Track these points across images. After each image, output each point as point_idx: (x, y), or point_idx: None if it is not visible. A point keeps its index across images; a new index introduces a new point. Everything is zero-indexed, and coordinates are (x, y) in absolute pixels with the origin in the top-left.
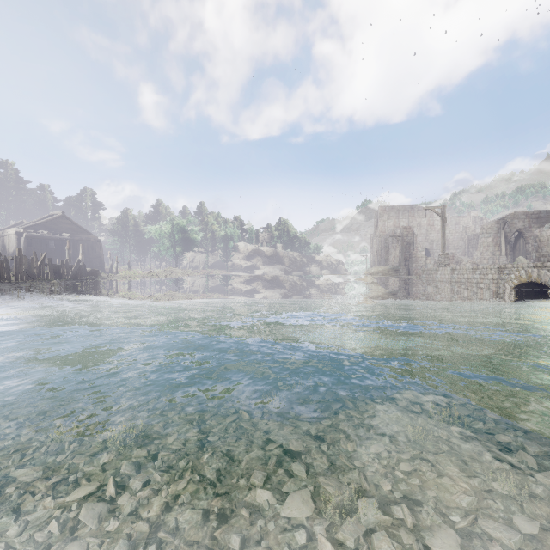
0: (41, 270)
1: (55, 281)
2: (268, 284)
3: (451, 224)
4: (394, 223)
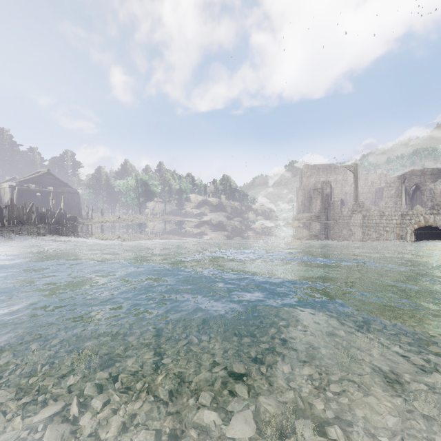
0: (29, 216)
1: (40, 225)
2: (214, 228)
3: (361, 180)
4: (315, 179)
